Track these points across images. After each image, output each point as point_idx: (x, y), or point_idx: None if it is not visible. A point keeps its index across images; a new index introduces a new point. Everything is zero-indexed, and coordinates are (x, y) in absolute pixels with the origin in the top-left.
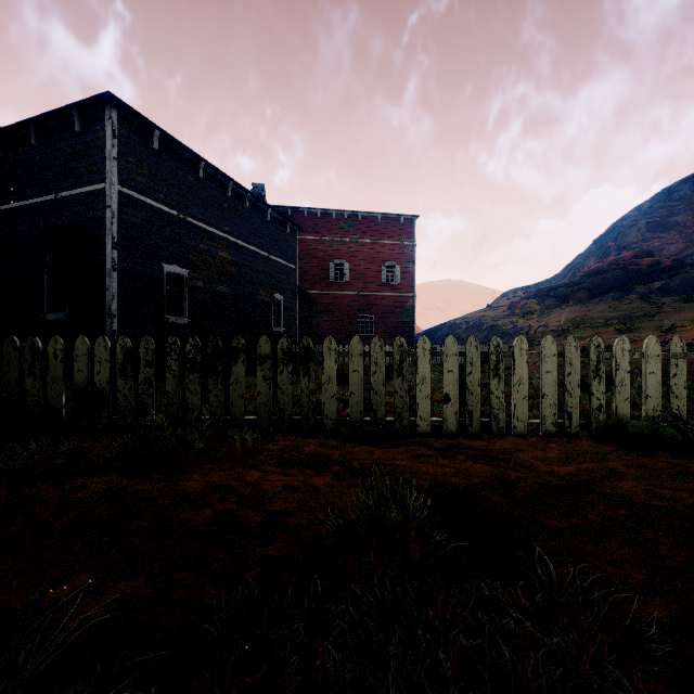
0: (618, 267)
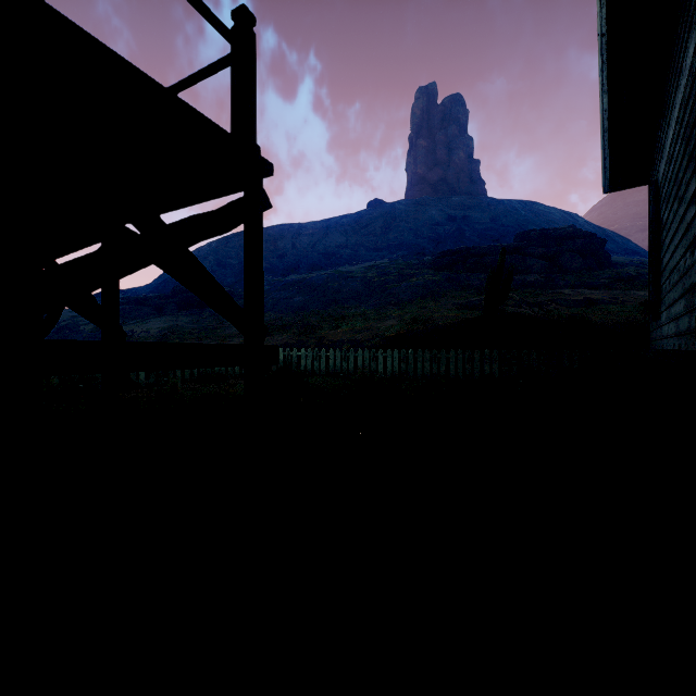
0: None
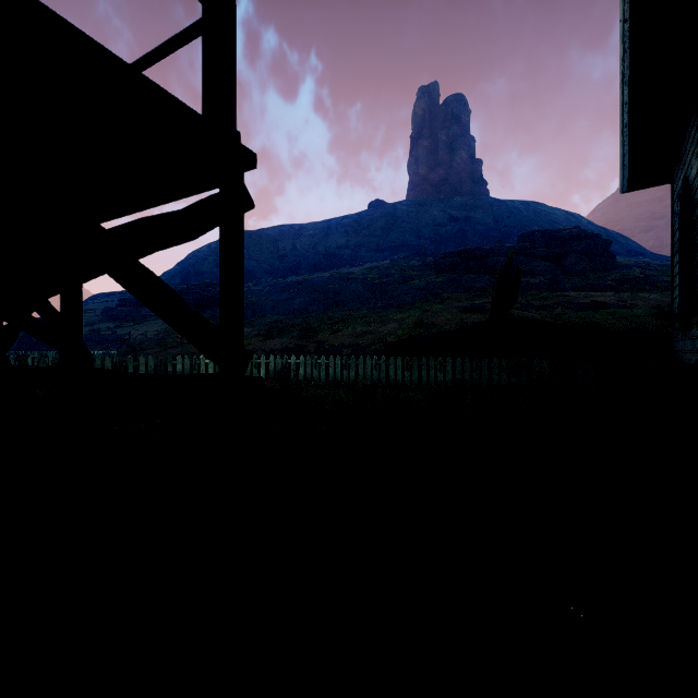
0: (197, 292)
